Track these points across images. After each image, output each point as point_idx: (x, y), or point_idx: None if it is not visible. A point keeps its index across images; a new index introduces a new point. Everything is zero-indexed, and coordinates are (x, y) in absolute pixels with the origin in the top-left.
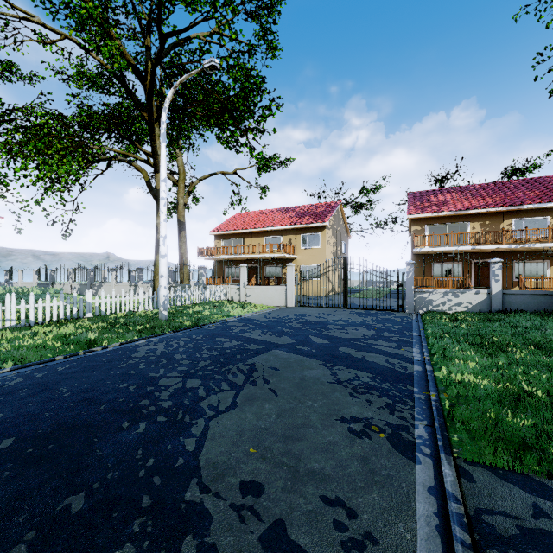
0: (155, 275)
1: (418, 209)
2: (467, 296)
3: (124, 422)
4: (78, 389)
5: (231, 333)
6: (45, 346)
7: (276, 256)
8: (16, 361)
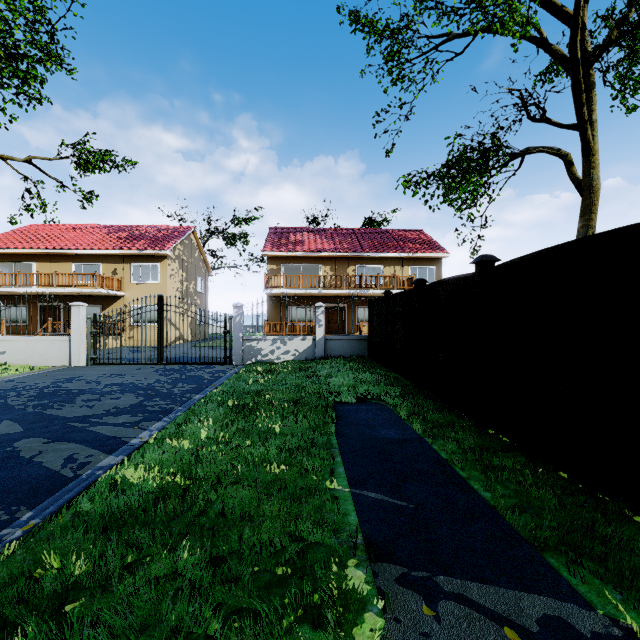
0: None
1: (274, 246)
2: (295, 343)
3: None
4: None
5: None
6: None
7: (84, 291)
8: None
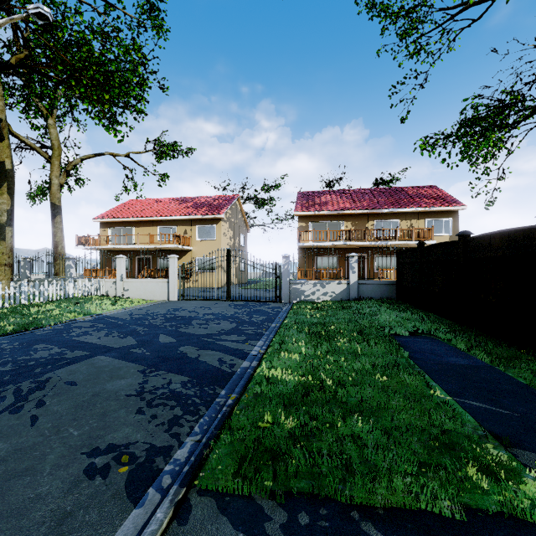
0: None
1: (304, 207)
2: (332, 287)
3: None
4: None
5: (64, 337)
6: None
7: (167, 247)
8: None
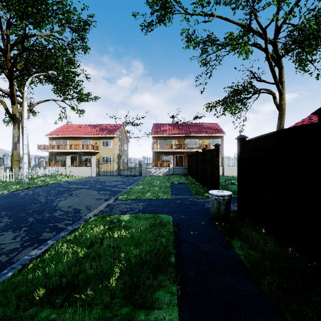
0: (12, 161)
1: (155, 132)
2: (163, 169)
3: (32, 204)
4: (6, 202)
5: (62, 186)
6: None
7: (87, 151)
8: None
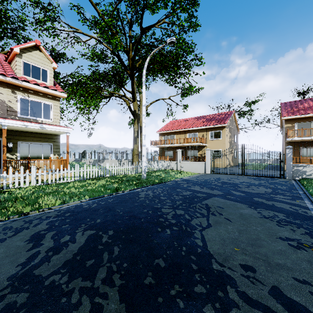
0: (133, 155)
1: (289, 113)
2: None
3: (158, 228)
4: (124, 211)
5: (182, 187)
6: (97, 189)
7: (195, 144)
8: (89, 196)
